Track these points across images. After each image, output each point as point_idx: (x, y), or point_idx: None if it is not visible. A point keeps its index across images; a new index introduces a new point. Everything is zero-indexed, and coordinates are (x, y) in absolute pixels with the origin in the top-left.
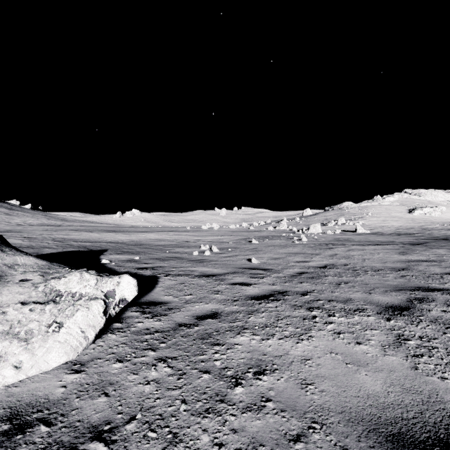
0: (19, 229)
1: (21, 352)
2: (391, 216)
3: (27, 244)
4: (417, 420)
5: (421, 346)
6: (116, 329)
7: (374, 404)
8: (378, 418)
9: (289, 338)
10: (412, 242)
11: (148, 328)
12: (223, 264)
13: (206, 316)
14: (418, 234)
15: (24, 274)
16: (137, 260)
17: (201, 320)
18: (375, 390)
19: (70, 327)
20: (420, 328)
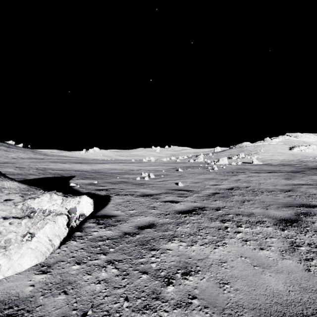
0: (13, 161)
1: (0, 257)
2: (277, 152)
3: (18, 172)
4: (315, 316)
5: (310, 252)
6: (77, 237)
7: (279, 302)
8: (283, 314)
9: (208, 244)
10: (293, 170)
11: (101, 236)
12: (158, 187)
13: (145, 226)
14: (296, 165)
15: (8, 195)
16: (96, 184)
17: (141, 229)
18: (279, 289)
19: (40, 236)
20: (307, 236)
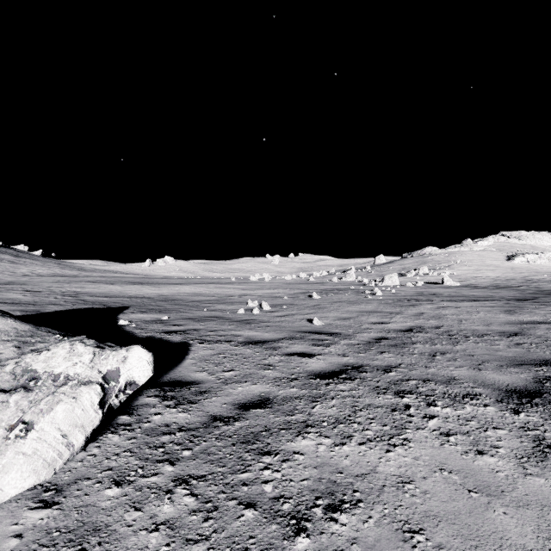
0: (23, 281)
1: None
2: (485, 265)
3: (29, 299)
4: None
5: None
6: (121, 425)
7: None
8: None
9: (374, 443)
10: (517, 297)
11: (167, 423)
12: (276, 326)
13: (252, 403)
14: (521, 287)
15: None
16: (165, 321)
17: (245, 410)
18: (527, 546)
19: (44, 429)
20: None
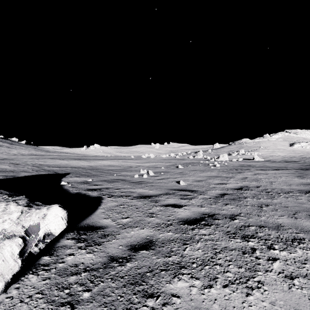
0: (12, 158)
1: None
2: (277, 149)
3: (11, 169)
4: None
5: None
6: (41, 266)
7: None
8: None
9: (235, 285)
10: (301, 167)
11: (76, 263)
12: (157, 186)
13: (140, 245)
14: (300, 161)
15: None
16: (90, 182)
17: (135, 251)
18: None
19: None
20: None
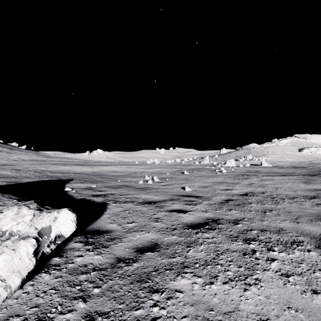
0: (13, 163)
1: None
2: (286, 154)
3: (13, 174)
4: None
5: None
6: (52, 266)
7: None
8: None
9: (234, 282)
10: (308, 173)
11: (85, 264)
12: (162, 192)
13: (146, 248)
14: (309, 167)
15: None
16: (94, 188)
17: (140, 253)
18: None
19: None
20: None
